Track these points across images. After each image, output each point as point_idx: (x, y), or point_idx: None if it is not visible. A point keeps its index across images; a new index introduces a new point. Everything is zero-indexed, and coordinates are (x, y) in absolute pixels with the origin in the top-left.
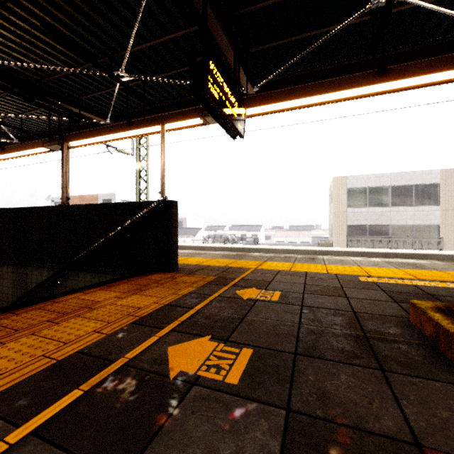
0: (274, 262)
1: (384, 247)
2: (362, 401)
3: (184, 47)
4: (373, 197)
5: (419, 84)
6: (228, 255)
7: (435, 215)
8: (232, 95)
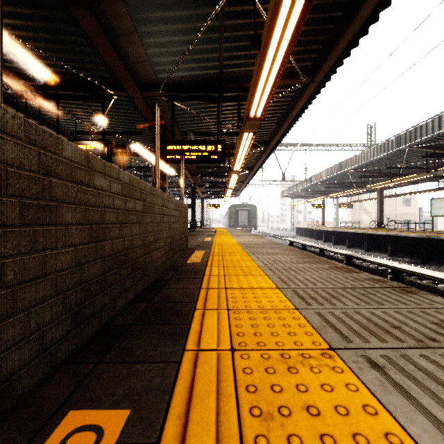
0: None
1: None
2: None
3: None
4: None
5: None
6: None
7: None
8: None
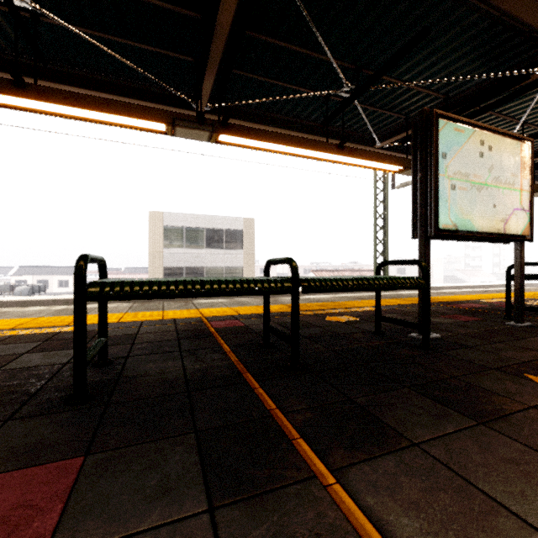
0: None
1: None
2: None
3: None
4: (190, 238)
5: (83, 117)
6: None
7: (240, 258)
8: None
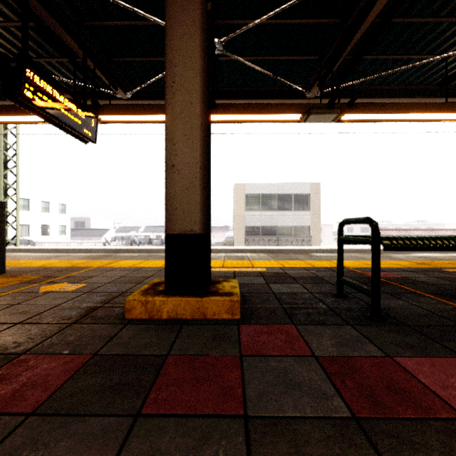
0: (128, 261)
1: (272, 245)
2: (24, 341)
3: (36, 38)
4: (265, 203)
5: (243, 120)
6: (93, 256)
7: (307, 218)
8: (71, 102)
